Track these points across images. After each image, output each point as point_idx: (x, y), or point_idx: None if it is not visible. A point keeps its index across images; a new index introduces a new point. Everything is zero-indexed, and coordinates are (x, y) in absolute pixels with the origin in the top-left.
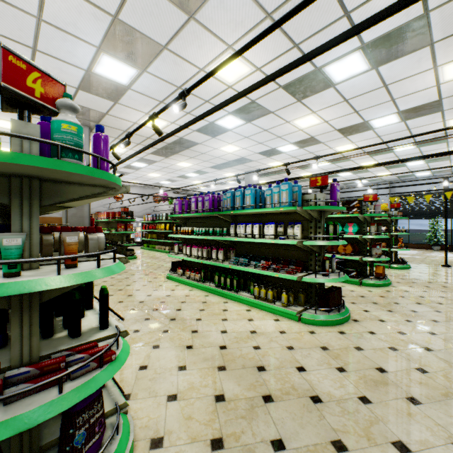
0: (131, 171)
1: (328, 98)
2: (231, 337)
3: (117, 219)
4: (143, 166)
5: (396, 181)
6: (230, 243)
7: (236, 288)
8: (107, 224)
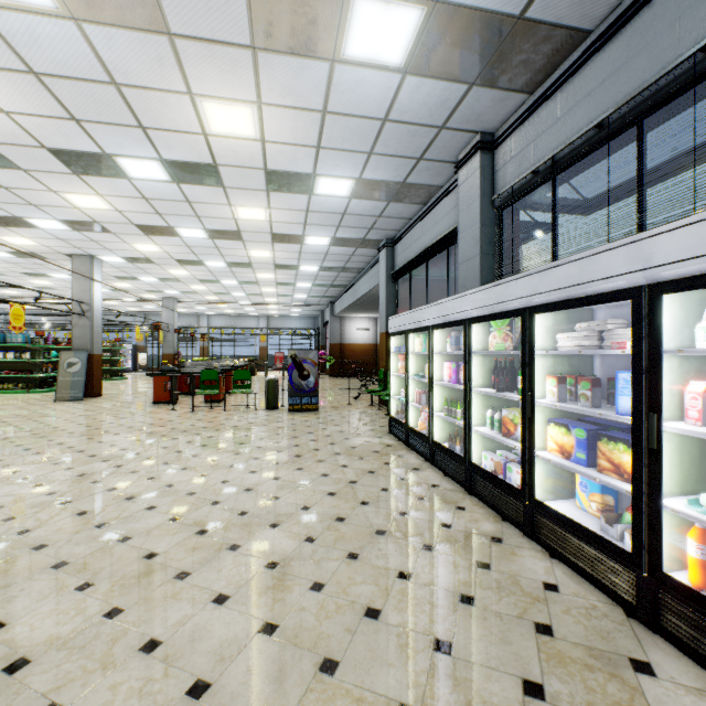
0: None
1: (55, 279)
2: None
3: None
4: None
5: (151, 314)
6: None
7: None
8: None
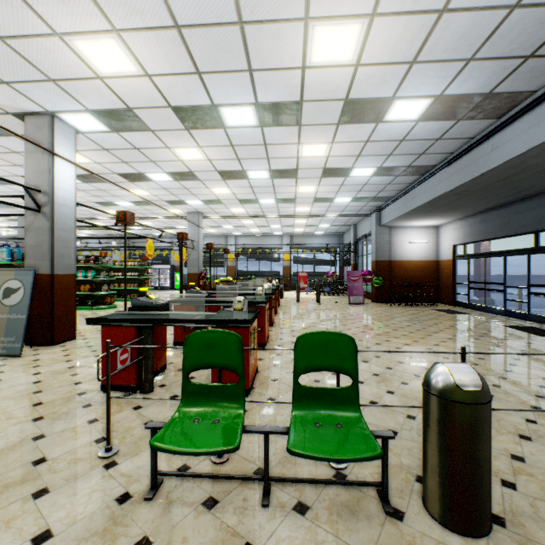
0: None
1: None
2: None
3: None
4: None
5: None
6: None
7: None
8: None
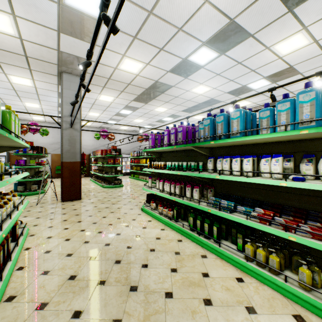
0: (121, 118)
1: None
2: None
3: (107, 155)
4: (129, 113)
5: None
6: (206, 180)
7: (217, 237)
8: (103, 159)
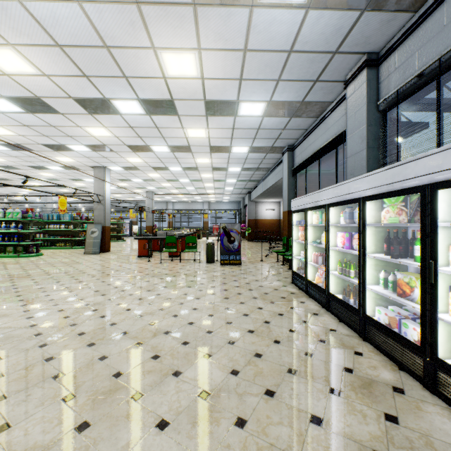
0: None
1: (86, 182)
2: (53, 251)
3: None
4: None
5: (140, 202)
6: (46, 231)
7: (50, 245)
8: None
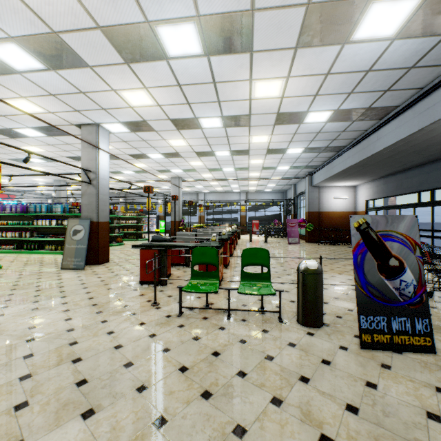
0: None
1: None
2: (32, 258)
3: None
4: None
5: (167, 194)
6: (34, 229)
7: (38, 248)
8: None
